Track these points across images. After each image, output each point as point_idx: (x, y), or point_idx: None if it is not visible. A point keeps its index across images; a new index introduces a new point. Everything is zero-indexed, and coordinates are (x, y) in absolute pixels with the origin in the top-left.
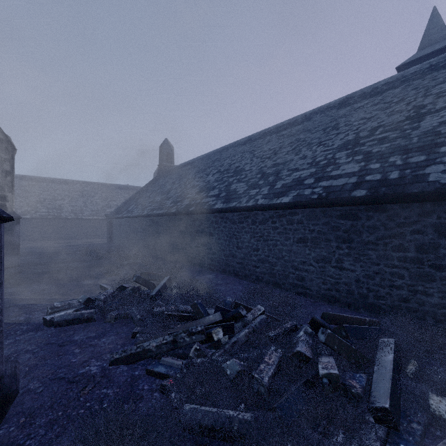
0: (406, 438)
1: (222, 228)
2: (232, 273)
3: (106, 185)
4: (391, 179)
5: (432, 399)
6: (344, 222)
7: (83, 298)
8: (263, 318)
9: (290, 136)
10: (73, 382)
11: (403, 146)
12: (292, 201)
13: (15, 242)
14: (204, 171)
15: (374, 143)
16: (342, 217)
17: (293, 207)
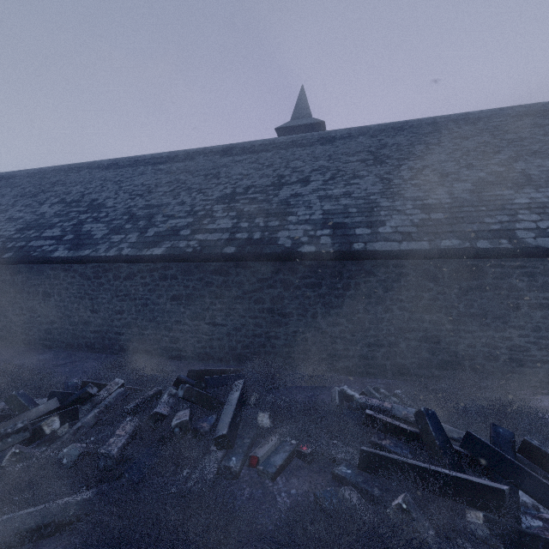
0: (238, 451)
1: (67, 285)
2: (84, 347)
3: None
4: (255, 239)
5: (260, 417)
6: (217, 278)
7: None
8: (121, 391)
9: (169, 173)
10: None
11: (266, 210)
12: (165, 254)
13: None
14: (34, 196)
15: (246, 202)
16: (215, 272)
17: (167, 260)
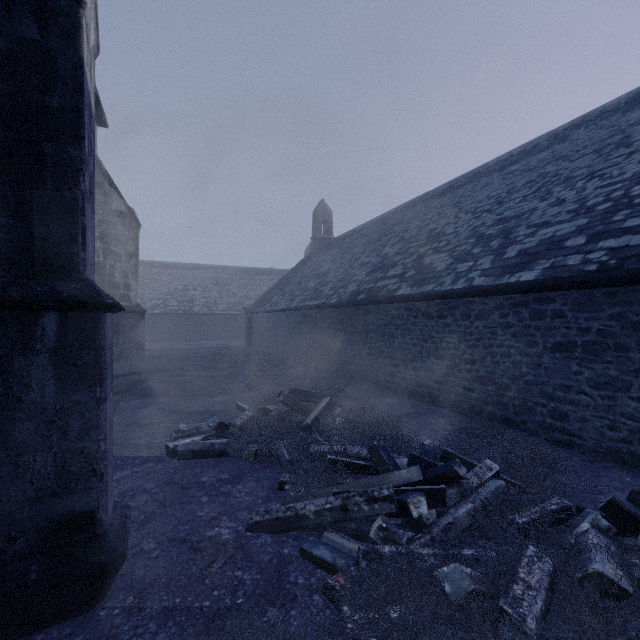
0: None
1: (410, 325)
2: (426, 397)
3: (245, 269)
4: None
5: None
6: None
7: (214, 422)
8: (501, 485)
9: (526, 171)
10: (197, 549)
11: None
12: (541, 278)
13: (140, 342)
14: (378, 240)
15: None
16: None
17: (544, 288)
